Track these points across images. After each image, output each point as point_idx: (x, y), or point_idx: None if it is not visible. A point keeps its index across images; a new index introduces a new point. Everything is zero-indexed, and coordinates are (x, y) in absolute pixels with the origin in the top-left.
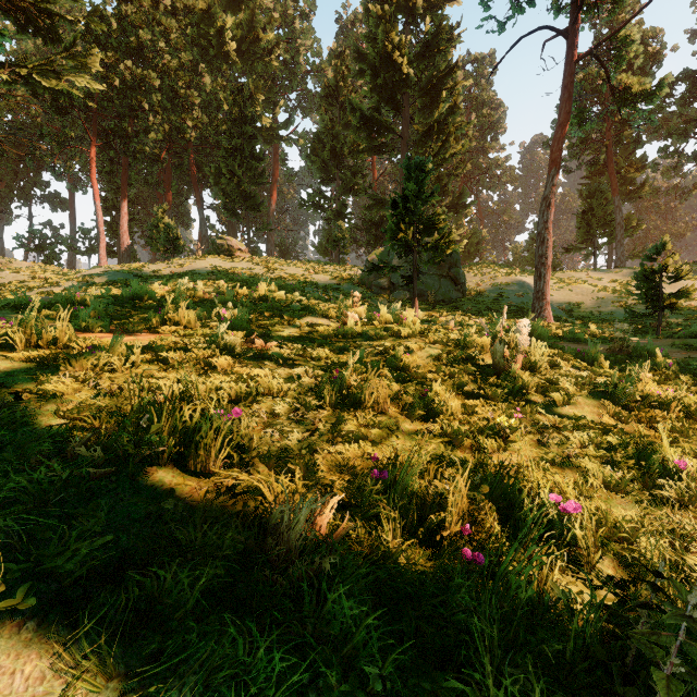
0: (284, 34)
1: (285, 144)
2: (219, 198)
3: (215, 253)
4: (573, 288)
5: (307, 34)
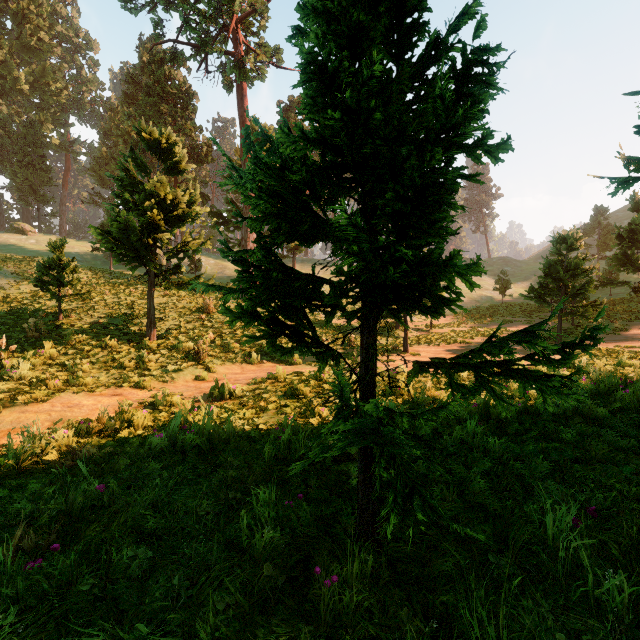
0: (74, 75)
1: (74, 154)
2: (14, 187)
3: (13, 231)
4: (220, 265)
5: (92, 83)
